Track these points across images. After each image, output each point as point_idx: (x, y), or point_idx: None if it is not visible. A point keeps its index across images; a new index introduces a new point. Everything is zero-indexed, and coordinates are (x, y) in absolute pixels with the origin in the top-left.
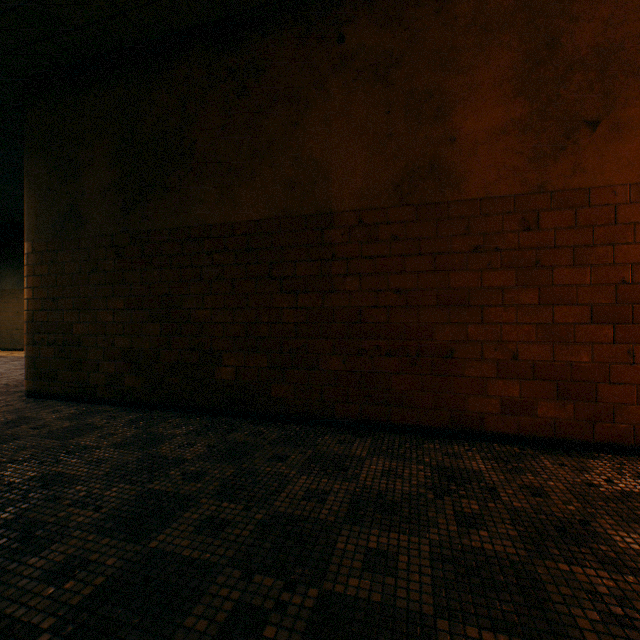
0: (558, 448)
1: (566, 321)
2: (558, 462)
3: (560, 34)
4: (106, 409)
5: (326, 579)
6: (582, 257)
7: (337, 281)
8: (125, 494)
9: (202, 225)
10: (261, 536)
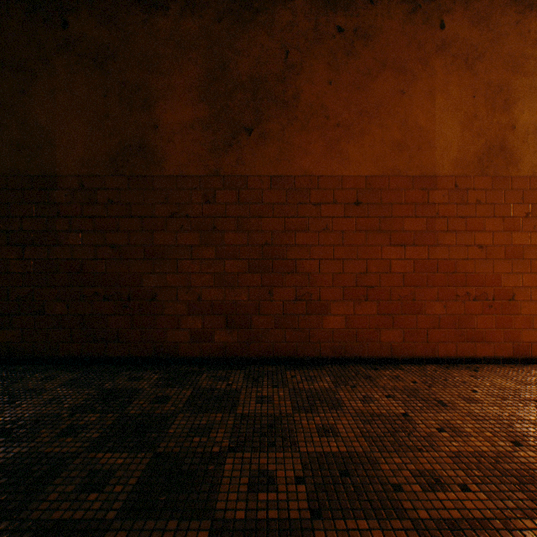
0: (228, 364)
1: (233, 271)
2: (214, 375)
3: (229, 61)
4: None
5: None
6: (243, 225)
7: (62, 236)
8: None
9: None
10: None
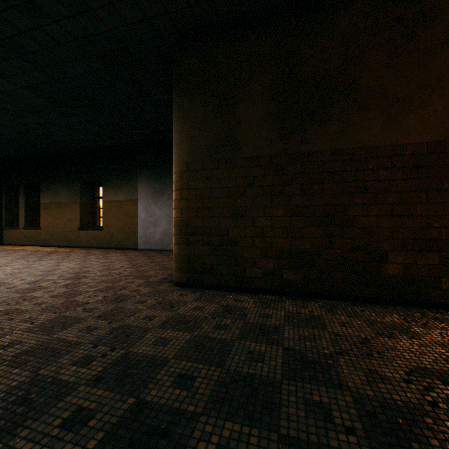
0: None
1: None
2: None
3: None
4: (273, 298)
5: None
6: None
7: None
8: None
9: (366, 147)
10: None
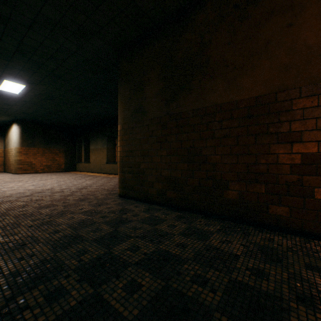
0: None
1: None
2: None
3: None
4: (158, 207)
5: None
6: None
7: None
8: (220, 280)
9: (214, 105)
10: None
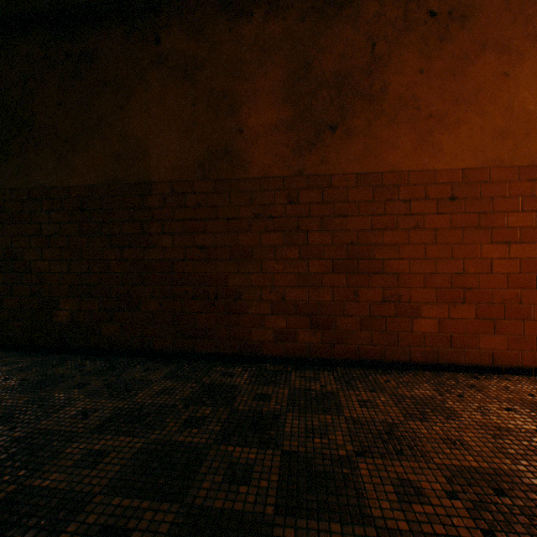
0: (312, 365)
1: (317, 271)
2: (302, 375)
3: (313, 60)
4: None
5: (33, 477)
6: (327, 224)
7: (155, 238)
8: None
9: (42, 187)
10: (5, 449)
